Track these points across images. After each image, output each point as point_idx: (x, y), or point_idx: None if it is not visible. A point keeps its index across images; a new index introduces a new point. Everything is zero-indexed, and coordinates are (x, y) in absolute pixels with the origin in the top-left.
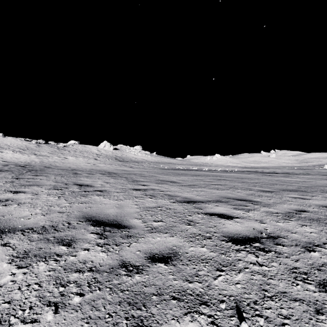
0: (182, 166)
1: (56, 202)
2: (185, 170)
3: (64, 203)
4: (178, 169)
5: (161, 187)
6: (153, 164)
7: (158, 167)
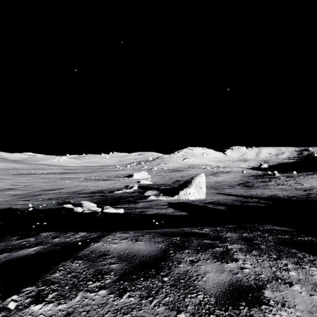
0: (26, 171)
1: (1, 183)
2: (26, 174)
3: (2, 183)
4: (22, 174)
5: (17, 180)
6: (3, 171)
7: (9, 173)
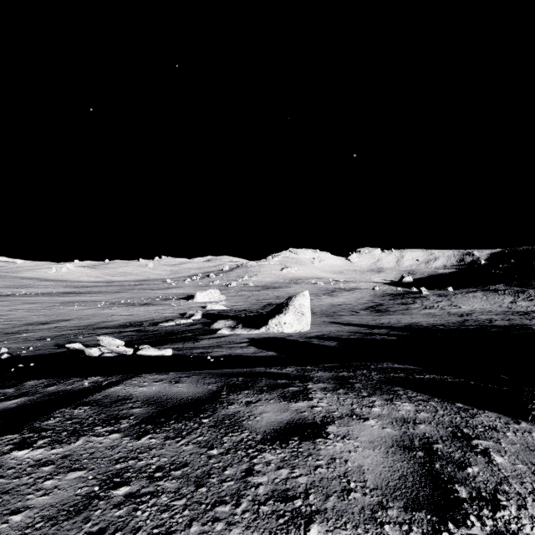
0: None
1: None
2: None
3: None
4: None
5: None
6: None
7: None
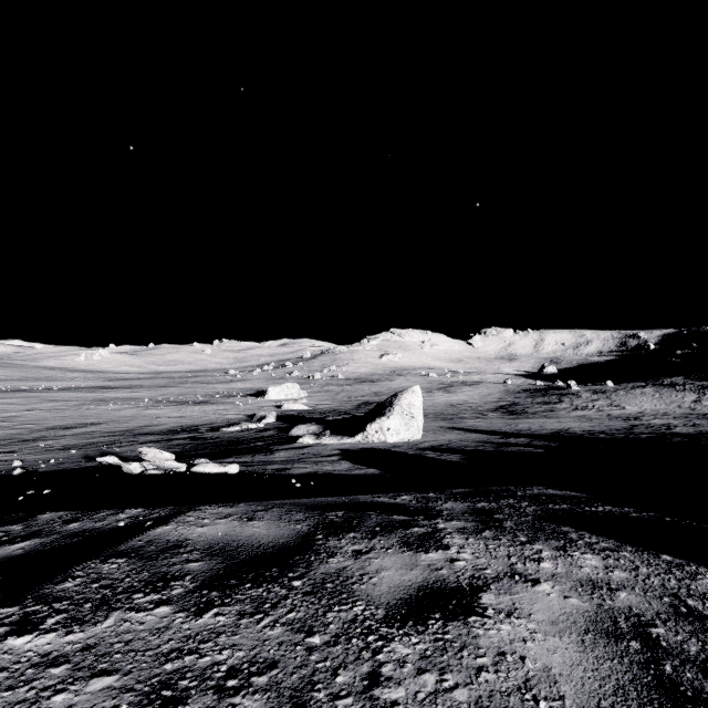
0: (6, 385)
1: None
2: (7, 392)
3: None
4: None
5: None
6: None
7: None
